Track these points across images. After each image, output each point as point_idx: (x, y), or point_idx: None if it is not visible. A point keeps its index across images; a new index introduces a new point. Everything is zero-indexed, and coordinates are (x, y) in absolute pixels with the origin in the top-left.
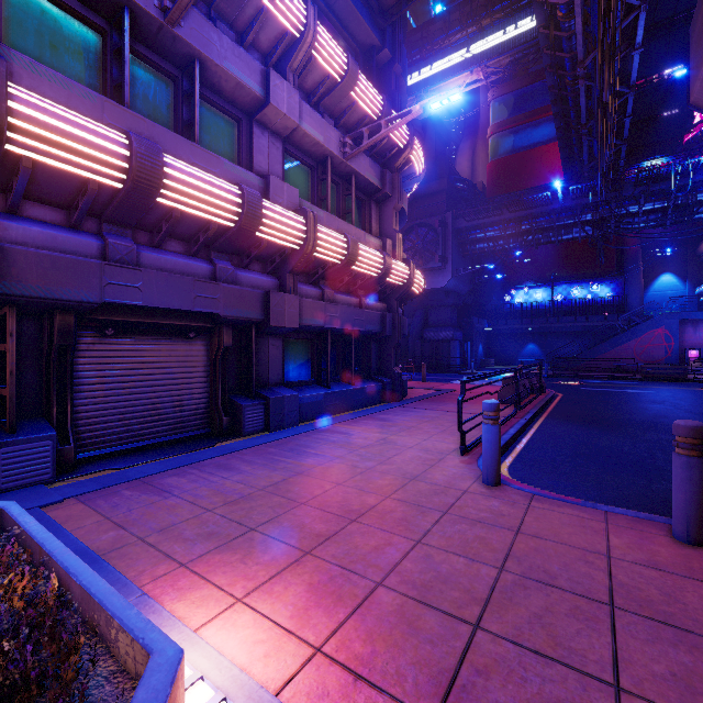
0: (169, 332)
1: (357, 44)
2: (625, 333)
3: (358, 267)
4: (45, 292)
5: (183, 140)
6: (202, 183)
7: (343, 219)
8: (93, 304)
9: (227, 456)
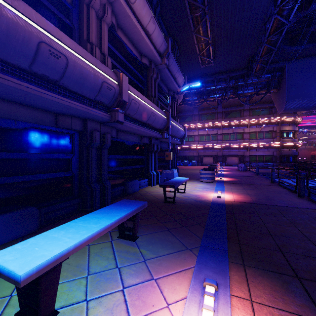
0: (234, 156)
1: (268, 107)
2: None
3: (261, 146)
4: (224, 154)
5: (234, 141)
6: (234, 145)
7: (263, 138)
8: (227, 155)
9: (236, 166)
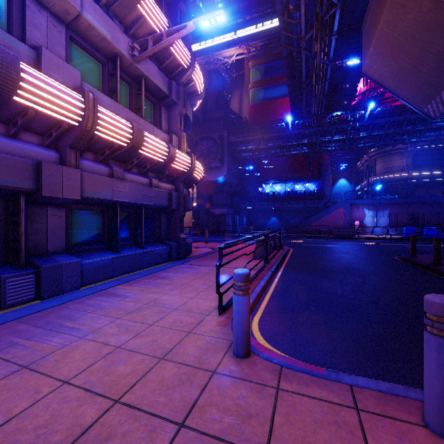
0: None
1: None
2: (324, 211)
3: (145, 152)
4: None
5: None
6: None
7: (134, 113)
8: None
9: None
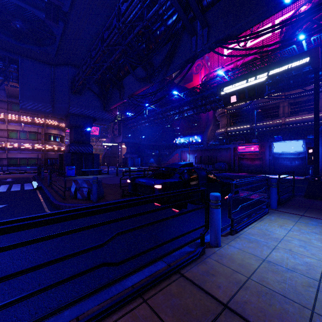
0: None
1: None
2: (171, 155)
3: (24, 147)
4: None
5: None
6: None
7: (27, 138)
8: None
9: None
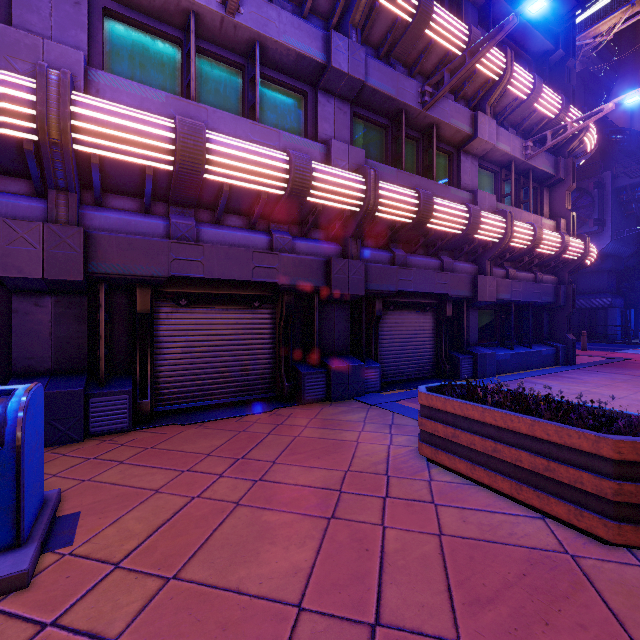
0: (416, 307)
1: (530, 55)
2: None
3: (539, 248)
4: (377, 287)
5: (430, 181)
6: (449, 210)
7: (519, 208)
8: (393, 292)
9: None
